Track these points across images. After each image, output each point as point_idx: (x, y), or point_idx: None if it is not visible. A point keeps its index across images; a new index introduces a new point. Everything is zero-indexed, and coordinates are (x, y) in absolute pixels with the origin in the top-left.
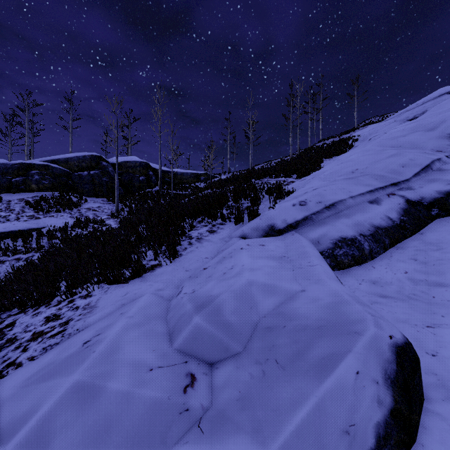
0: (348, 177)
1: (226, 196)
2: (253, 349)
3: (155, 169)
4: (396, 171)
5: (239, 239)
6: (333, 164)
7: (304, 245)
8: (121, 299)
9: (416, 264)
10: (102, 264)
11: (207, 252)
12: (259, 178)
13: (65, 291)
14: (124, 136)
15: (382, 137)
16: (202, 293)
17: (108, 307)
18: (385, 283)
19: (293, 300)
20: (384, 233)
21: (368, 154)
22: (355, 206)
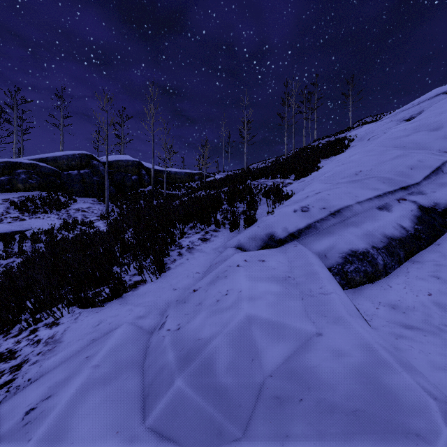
0: (352, 180)
1: (221, 199)
2: (257, 437)
3: (147, 168)
4: (405, 174)
5: (235, 250)
6: (333, 165)
7: (310, 261)
8: (92, 332)
9: (440, 284)
10: (76, 280)
11: (199, 265)
12: (254, 179)
13: (31, 314)
14: (117, 135)
15: (383, 137)
16: (189, 333)
17: (74, 344)
18: (407, 307)
19: (308, 350)
20: (399, 245)
21: (370, 154)
22: (363, 212)
